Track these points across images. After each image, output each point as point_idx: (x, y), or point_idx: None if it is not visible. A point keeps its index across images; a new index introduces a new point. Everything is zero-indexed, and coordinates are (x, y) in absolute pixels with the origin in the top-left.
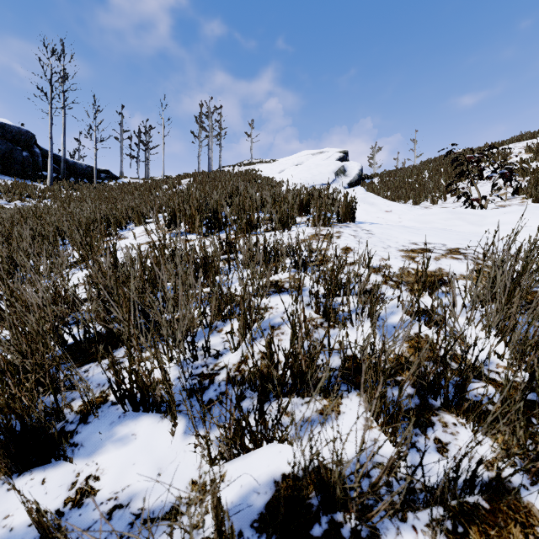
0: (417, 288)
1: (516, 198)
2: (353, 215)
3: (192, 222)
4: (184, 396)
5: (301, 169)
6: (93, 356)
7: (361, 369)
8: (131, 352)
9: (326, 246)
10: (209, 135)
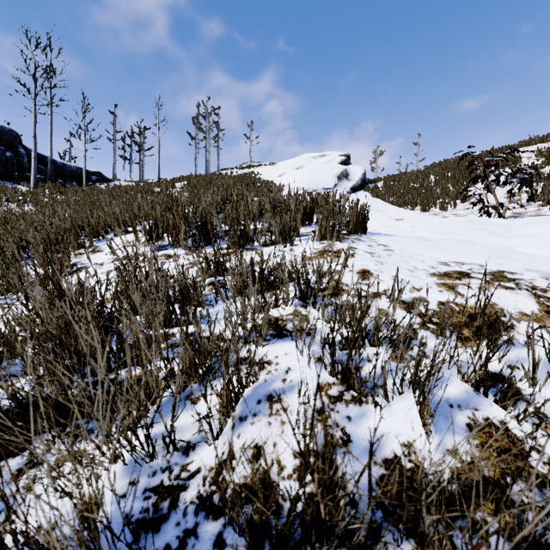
0: (468, 335)
1: (532, 205)
2: (364, 225)
3: (176, 234)
4: (126, 537)
5: (303, 173)
6: (3, 448)
7: (419, 508)
8: (9, 503)
9: (340, 271)
10: (206, 136)
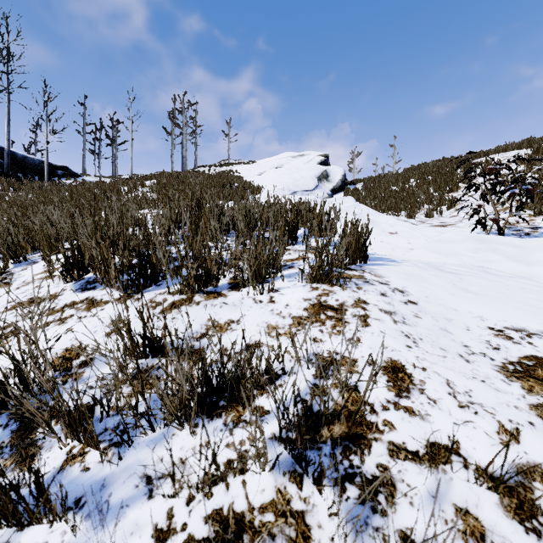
0: None
1: (522, 214)
2: (365, 252)
3: (104, 270)
4: None
5: (282, 173)
6: None
7: None
8: None
9: (364, 392)
10: (183, 132)
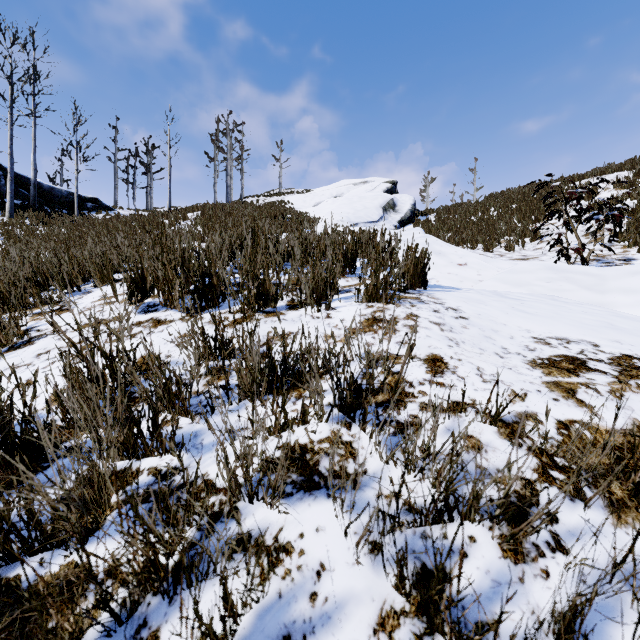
0: (622, 495)
1: (615, 246)
2: (424, 277)
3: (168, 291)
4: None
5: (342, 202)
6: None
7: None
8: None
9: (402, 365)
10: (227, 157)
